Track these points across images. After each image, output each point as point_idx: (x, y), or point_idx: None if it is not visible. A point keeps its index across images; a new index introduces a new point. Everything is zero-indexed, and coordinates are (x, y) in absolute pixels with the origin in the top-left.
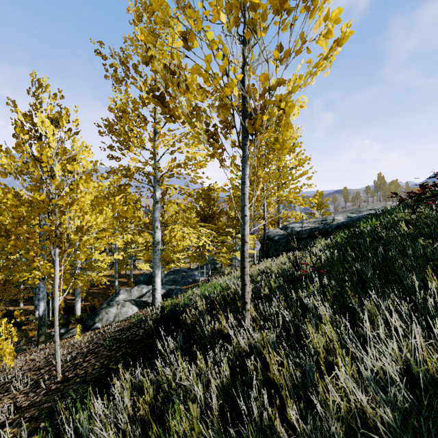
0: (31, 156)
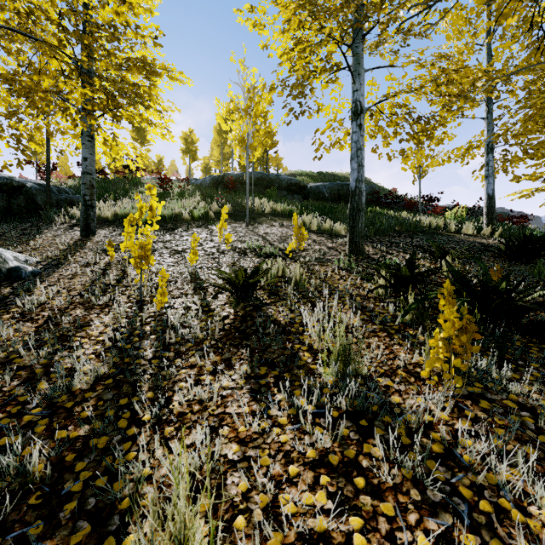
0: None
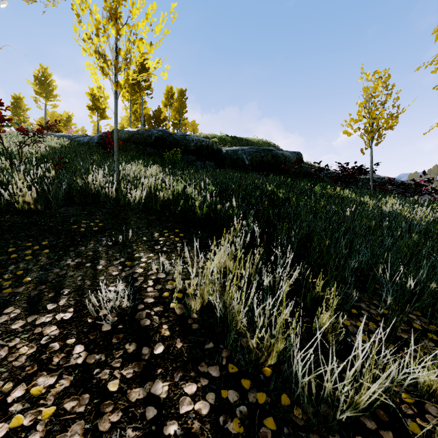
0: None
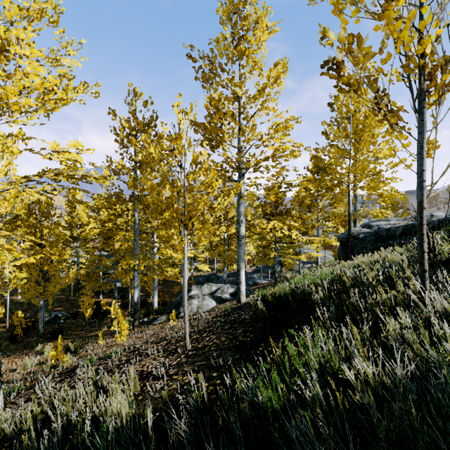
0: (129, 158)
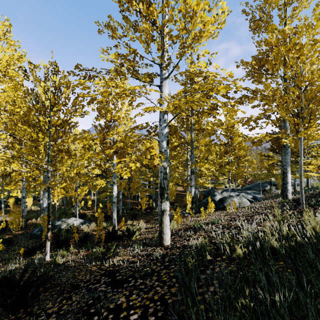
0: None
